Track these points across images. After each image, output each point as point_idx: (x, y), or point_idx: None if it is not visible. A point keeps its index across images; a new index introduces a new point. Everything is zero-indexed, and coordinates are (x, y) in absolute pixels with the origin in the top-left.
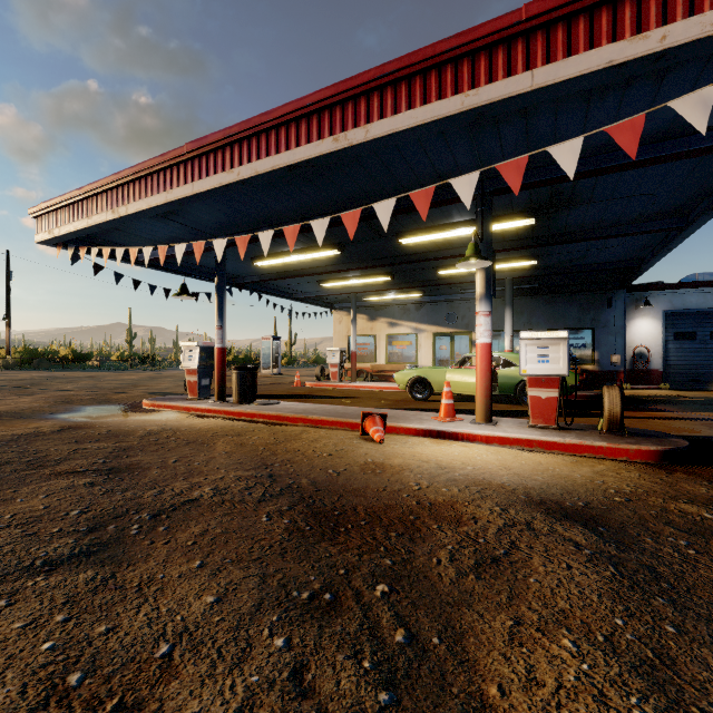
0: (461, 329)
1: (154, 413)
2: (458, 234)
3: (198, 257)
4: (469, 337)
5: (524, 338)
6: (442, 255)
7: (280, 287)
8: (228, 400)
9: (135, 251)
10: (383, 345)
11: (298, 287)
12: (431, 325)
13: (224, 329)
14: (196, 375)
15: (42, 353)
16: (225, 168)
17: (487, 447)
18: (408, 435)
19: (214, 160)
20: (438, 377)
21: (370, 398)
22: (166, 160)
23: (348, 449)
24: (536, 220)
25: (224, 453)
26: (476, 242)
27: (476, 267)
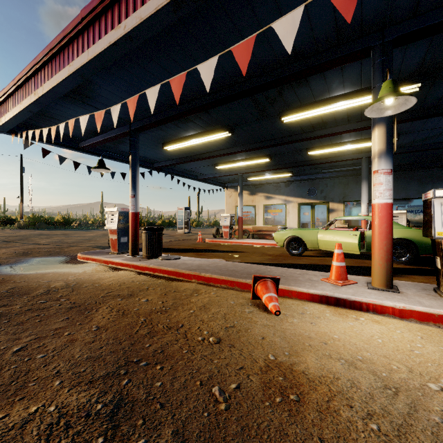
0: (320, 200)
1: (79, 265)
2: (337, 108)
3: (97, 125)
4: (326, 205)
5: (440, 195)
6: (316, 135)
7: (187, 171)
8: (140, 254)
9: (55, 128)
10: (261, 213)
11: (199, 171)
12: (297, 198)
13: (136, 197)
14: (116, 235)
15: (45, 219)
16: (114, 26)
17: (405, 324)
18: (301, 299)
19: (104, 22)
20: (311, 236)
21: (254, 252)
22: (67, 34)
23: (239, 326)
24: (422, 84)
25: (93, 331)
26: (392, 79)
27: (387, 114)
